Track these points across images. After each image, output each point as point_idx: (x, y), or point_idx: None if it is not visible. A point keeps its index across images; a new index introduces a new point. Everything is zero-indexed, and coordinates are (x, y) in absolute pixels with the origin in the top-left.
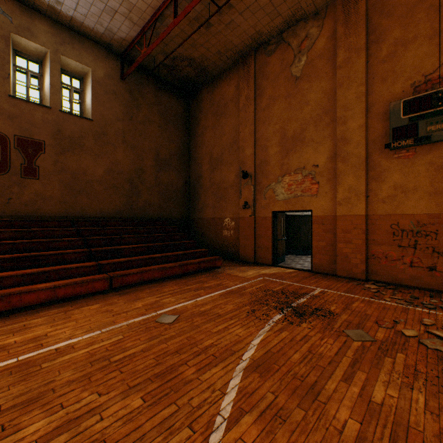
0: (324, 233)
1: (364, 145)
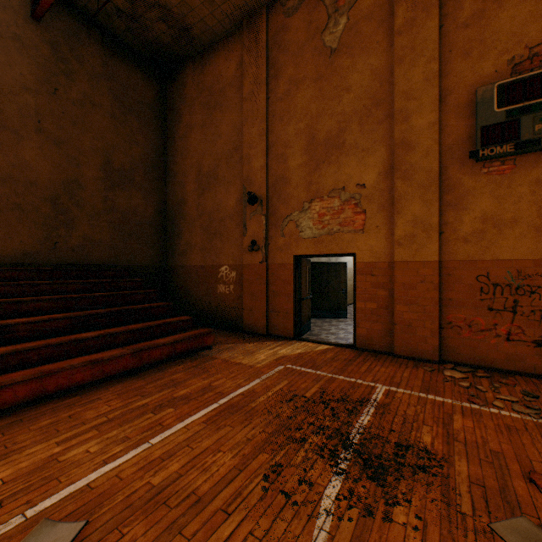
0: (375, 289)
1: (437, 153)
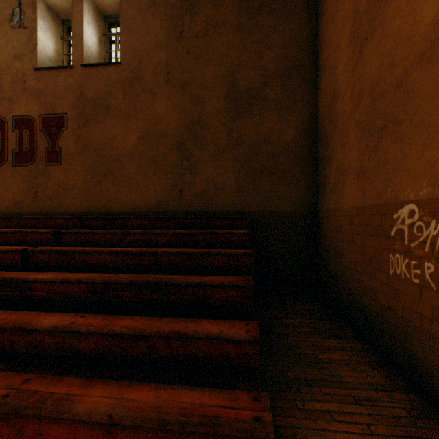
0: None
1: None
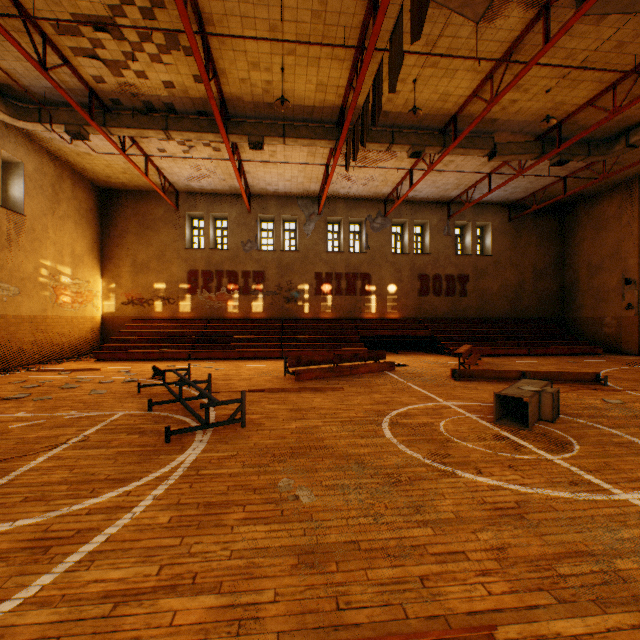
0: None
1: None
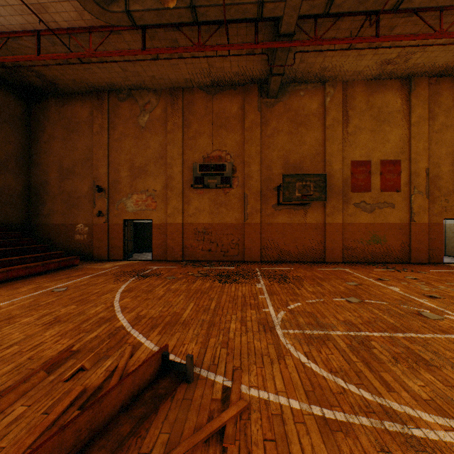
0: (161, 234)
1: (182, 183)
